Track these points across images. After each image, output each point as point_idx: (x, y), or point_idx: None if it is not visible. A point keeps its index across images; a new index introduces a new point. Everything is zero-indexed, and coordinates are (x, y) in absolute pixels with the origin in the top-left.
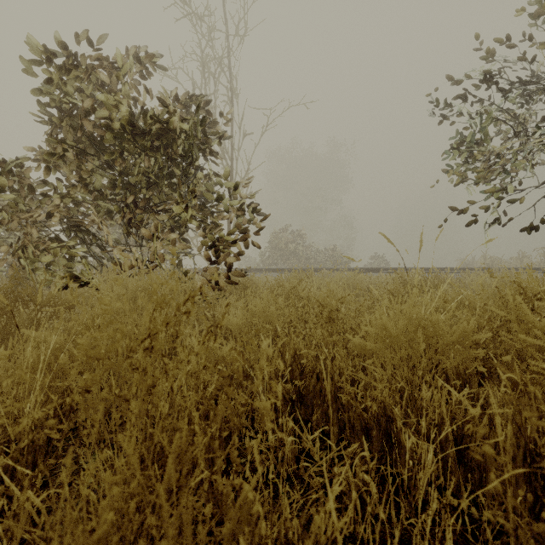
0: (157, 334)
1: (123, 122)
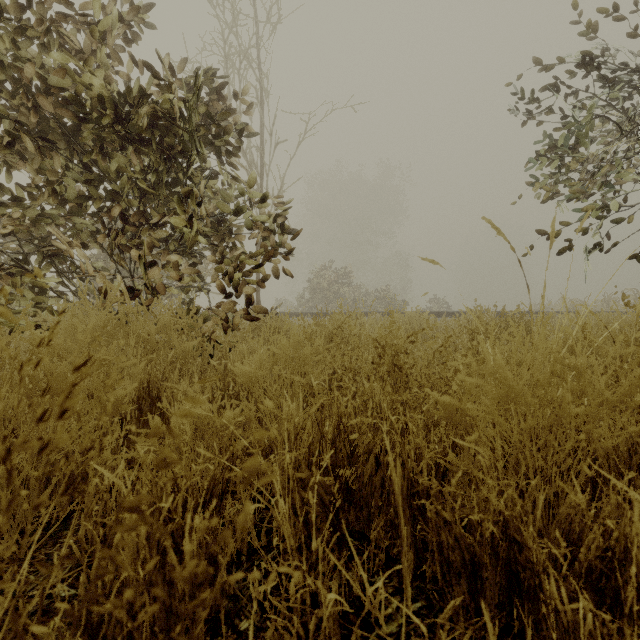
0: None
1: (100, 95)
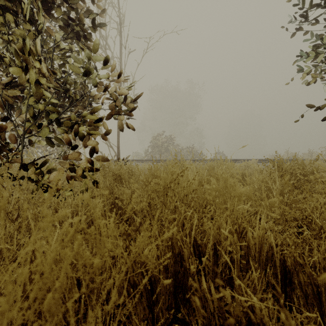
0: None
1: None
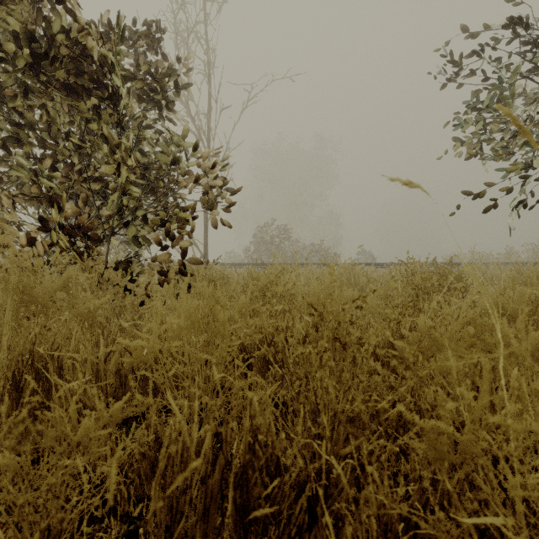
0: None
1: (15, 31)
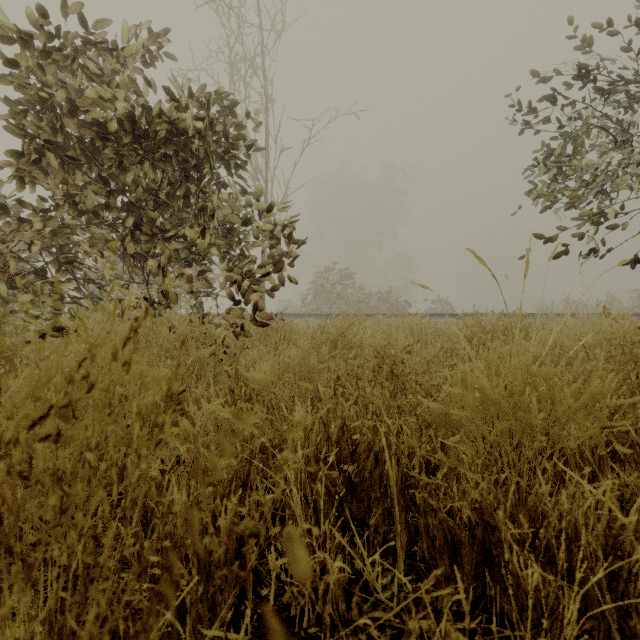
0: (69, 406)
1: (120, 118)
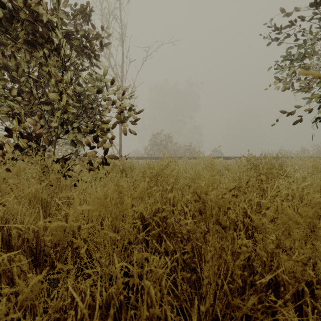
0: None
1: None
